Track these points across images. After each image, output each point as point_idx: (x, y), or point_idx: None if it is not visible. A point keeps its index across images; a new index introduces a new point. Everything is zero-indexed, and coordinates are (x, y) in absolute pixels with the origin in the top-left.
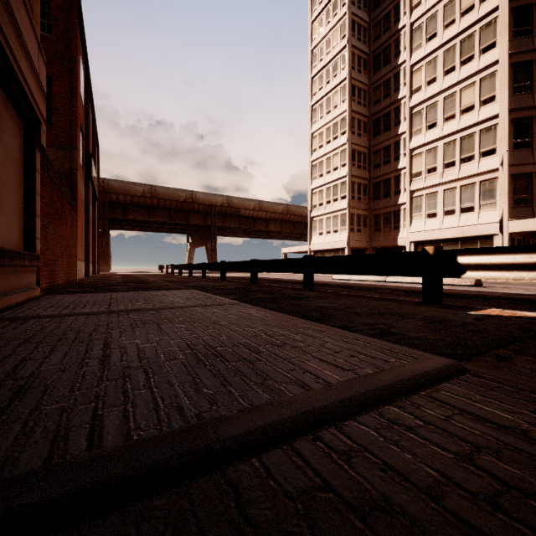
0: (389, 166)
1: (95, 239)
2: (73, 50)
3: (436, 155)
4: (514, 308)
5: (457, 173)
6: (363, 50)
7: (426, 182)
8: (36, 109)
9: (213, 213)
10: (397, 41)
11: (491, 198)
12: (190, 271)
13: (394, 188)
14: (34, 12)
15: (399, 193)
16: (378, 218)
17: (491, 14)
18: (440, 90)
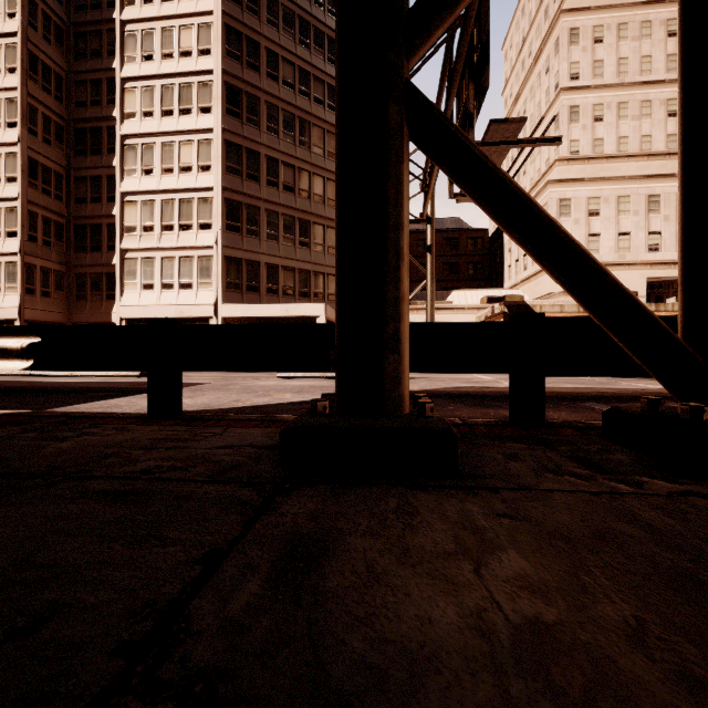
0: (99, 206)
1: None
2: None
3: (154, 211)
4: (63, 403)
5: (176, 241)
6: (56, 11)
7: (142, 242)
8: None
9: None
10: (112, 34)
11: (208, 277)
12: None
13: (107, 241)
14: None
15: (114, 249)
16: (84, 279)
17: (208, 74)
18: (158, 131)
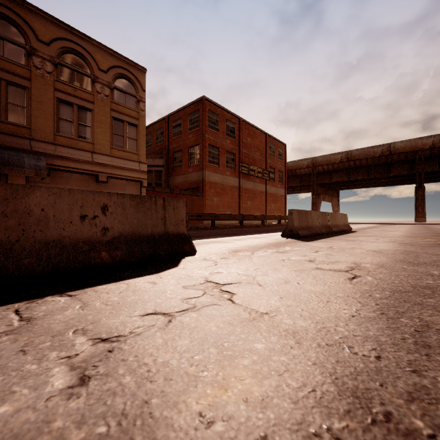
0: None
1: (266, 203)
2: (203, 129)
3: None
4: None
5: None
6: None
7: None
8: (137, 179)
9: (417, 159)
10: None
11: None
12: (278, 221)
13: None
14: (141, 153)
15: None
16: None
17: None
18: None
